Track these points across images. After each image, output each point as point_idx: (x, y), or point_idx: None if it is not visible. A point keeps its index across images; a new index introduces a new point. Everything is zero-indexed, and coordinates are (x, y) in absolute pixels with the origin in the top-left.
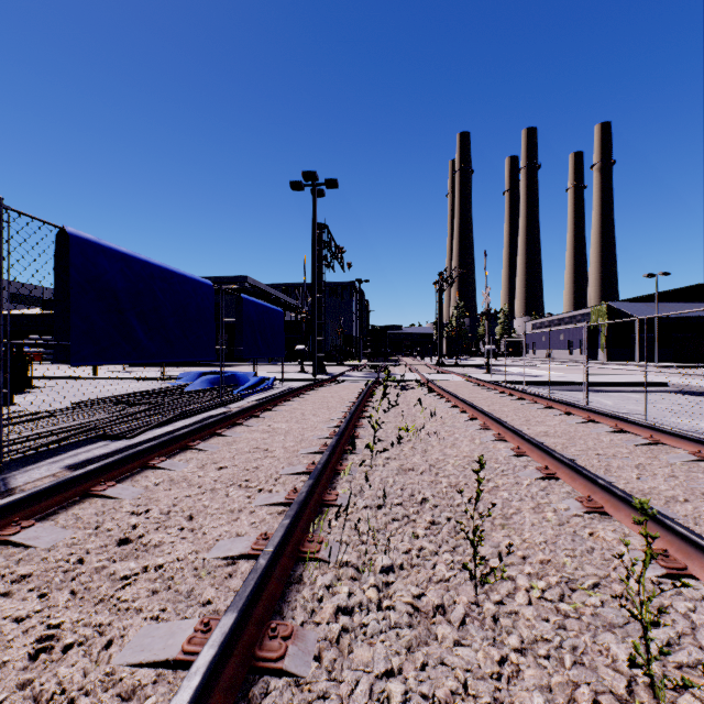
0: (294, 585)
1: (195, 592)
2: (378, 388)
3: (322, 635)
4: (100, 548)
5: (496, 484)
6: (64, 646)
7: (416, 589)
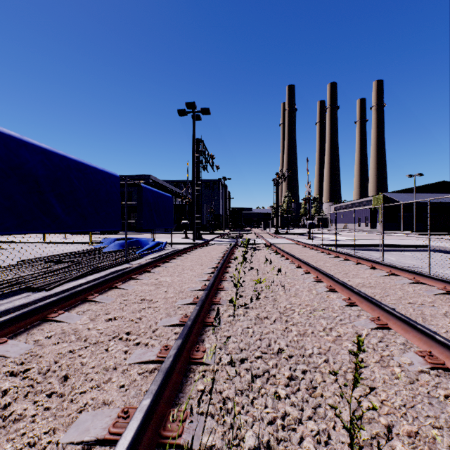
0: None
1: None
2: (237, 249)
3: None
4: None
5: (339, 333)
6: None
7: None
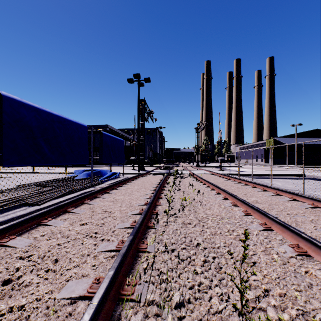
0: None
1: None
2: (170, 177)
3: None
4: None
5: (238, 233)
6: None
7: None
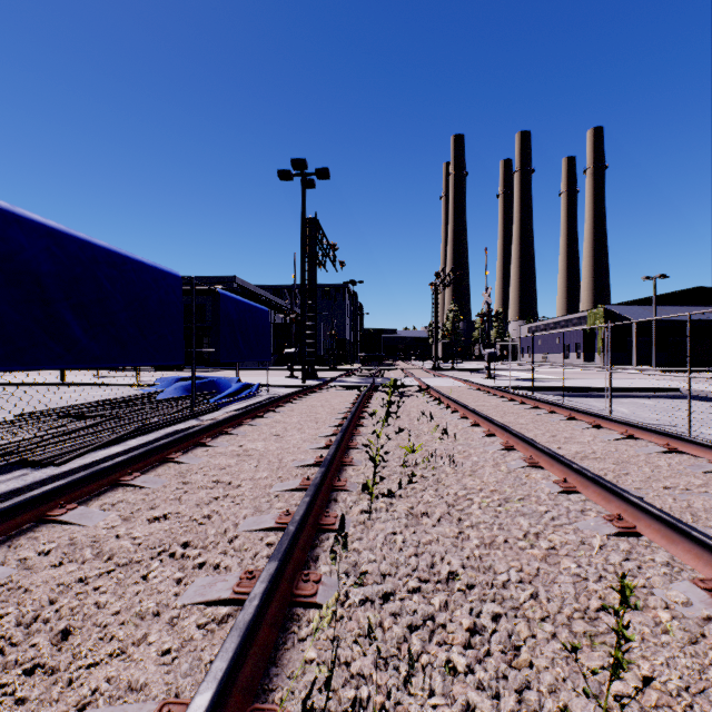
0: None
1: None
2: (374, 396)
3: None
4: None
5: (552, 544)
6: None
7: None
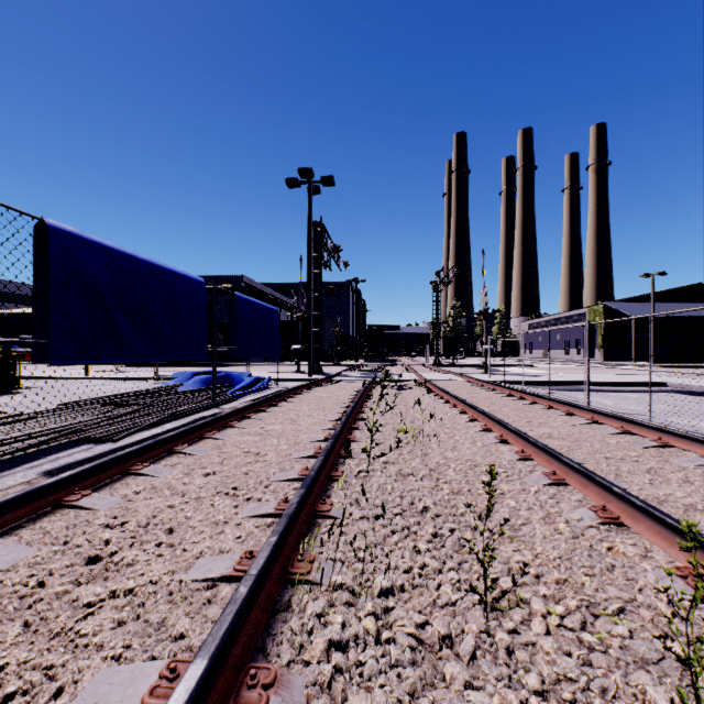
0: (280, 614)
1: (166, 623)
2: (375, 388)
3: (311, 679)
4: (65, 568)
5: (502, 491)
6: (3, 696)
7: (419, 616)
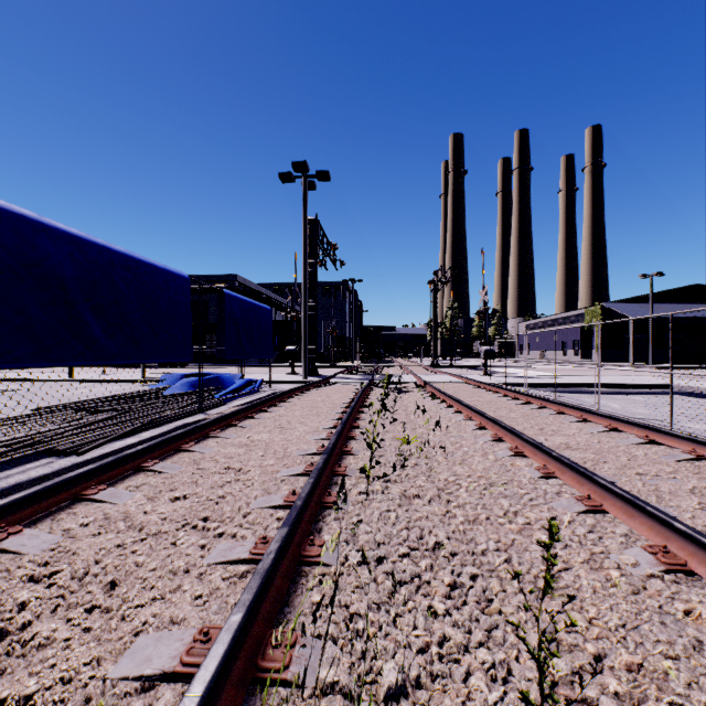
0: None
1: None
2: (373, 391)
3: None
4: None
5: (527, 520)
6: None
7: None
